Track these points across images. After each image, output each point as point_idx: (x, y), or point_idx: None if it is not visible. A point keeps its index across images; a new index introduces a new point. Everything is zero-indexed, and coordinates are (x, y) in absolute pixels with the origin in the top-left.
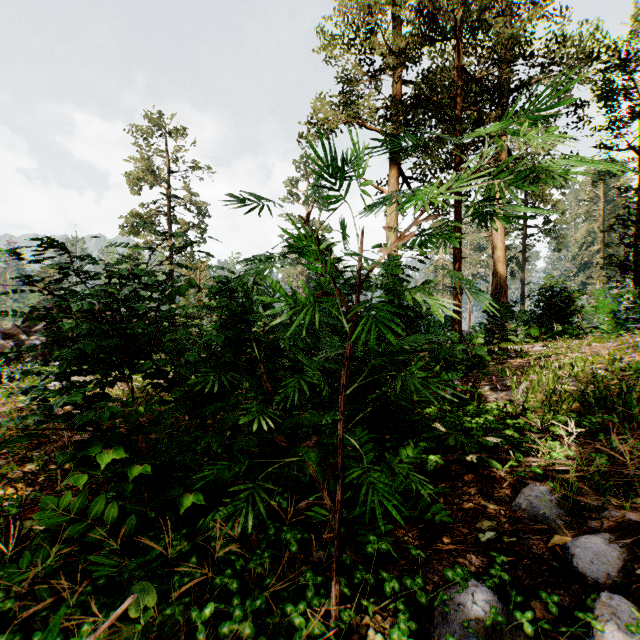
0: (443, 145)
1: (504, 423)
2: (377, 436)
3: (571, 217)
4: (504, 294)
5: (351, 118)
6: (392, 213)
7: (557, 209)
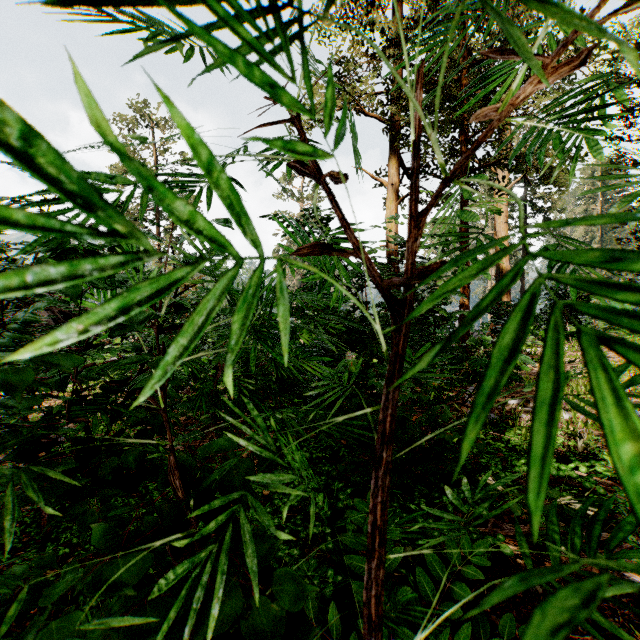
0: (448, 131)
1: (562, 460)
2: (396, 491)
3: (569, 216)
4: (508, 293)
5: (348, 103)
6: (392, 206)
7: (559, 206)
